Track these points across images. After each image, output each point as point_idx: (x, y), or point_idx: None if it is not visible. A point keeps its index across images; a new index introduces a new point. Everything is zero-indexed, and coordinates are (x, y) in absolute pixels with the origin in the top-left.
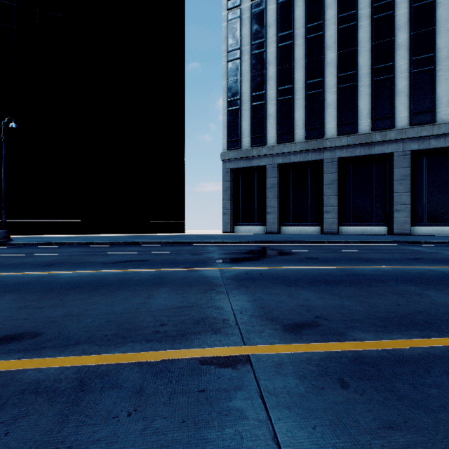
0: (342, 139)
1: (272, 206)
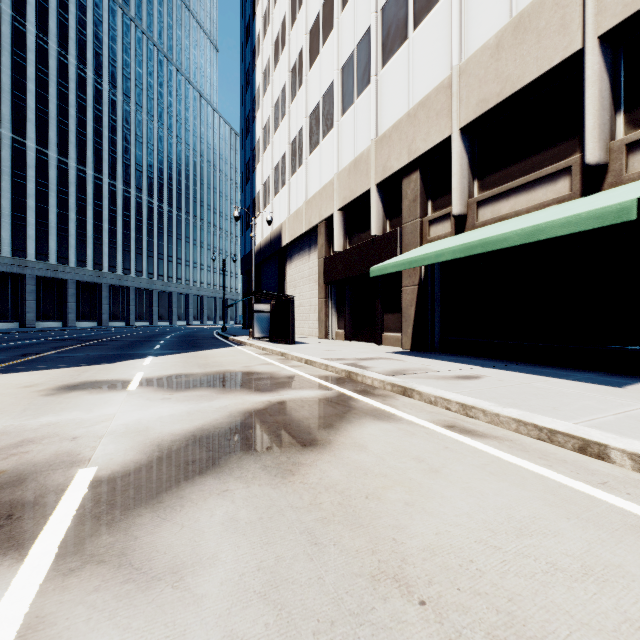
0: (41, 264)
1: None
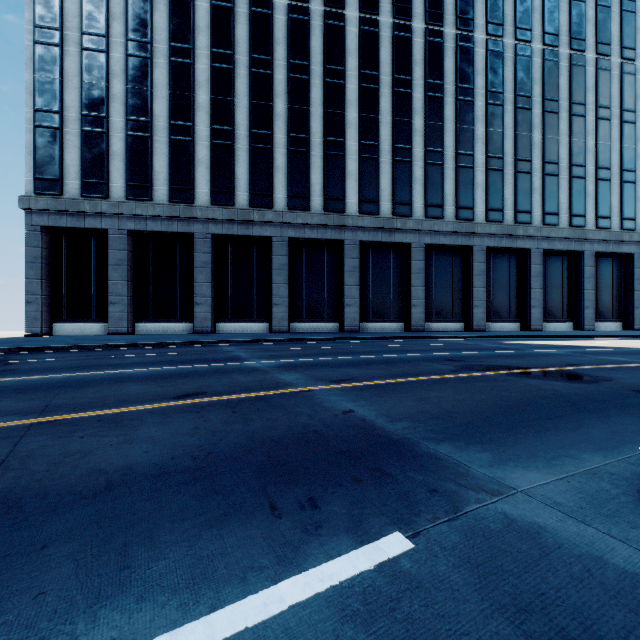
0: (217, 210)
1: (119, 293)
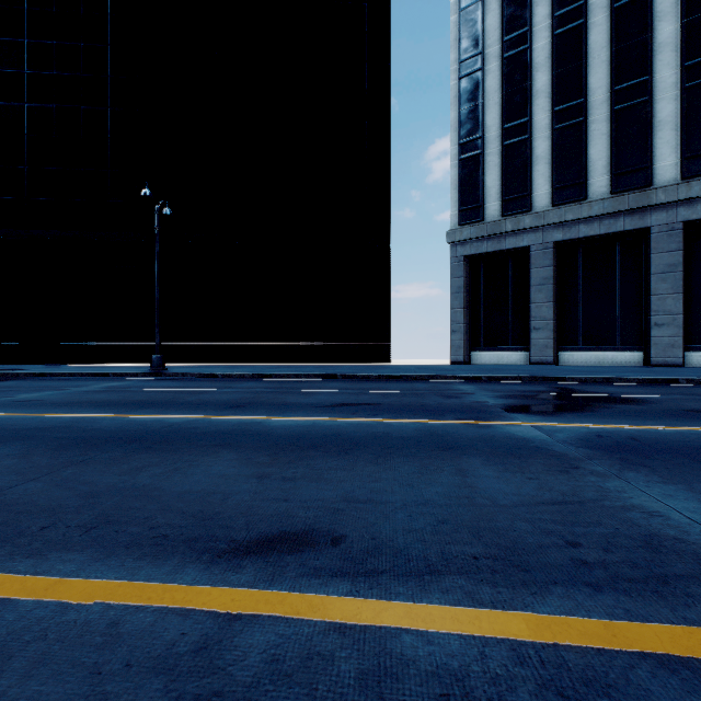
0: (694, 184)
1: (543, 317)
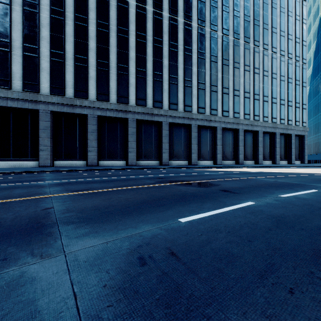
0: (54, 97)
1: None
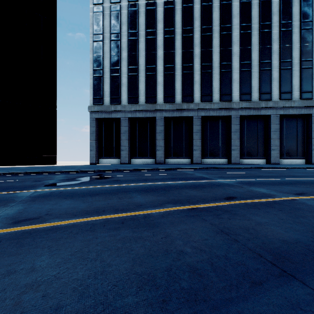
0: (166, 105)
1: (125, 145)
